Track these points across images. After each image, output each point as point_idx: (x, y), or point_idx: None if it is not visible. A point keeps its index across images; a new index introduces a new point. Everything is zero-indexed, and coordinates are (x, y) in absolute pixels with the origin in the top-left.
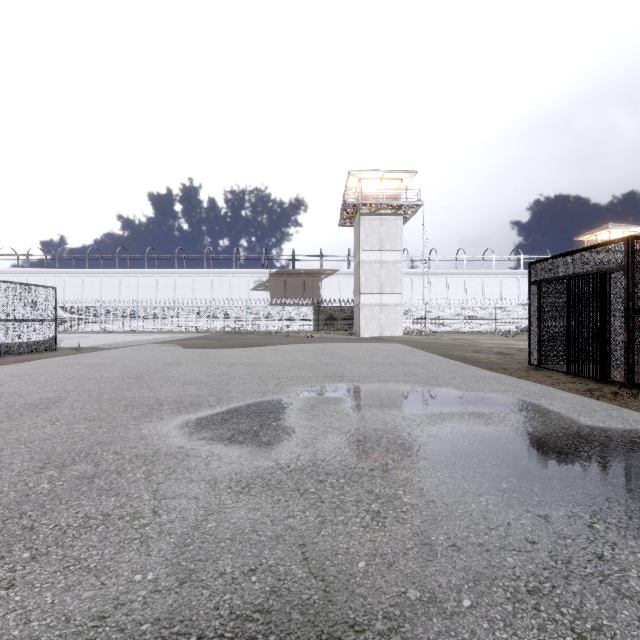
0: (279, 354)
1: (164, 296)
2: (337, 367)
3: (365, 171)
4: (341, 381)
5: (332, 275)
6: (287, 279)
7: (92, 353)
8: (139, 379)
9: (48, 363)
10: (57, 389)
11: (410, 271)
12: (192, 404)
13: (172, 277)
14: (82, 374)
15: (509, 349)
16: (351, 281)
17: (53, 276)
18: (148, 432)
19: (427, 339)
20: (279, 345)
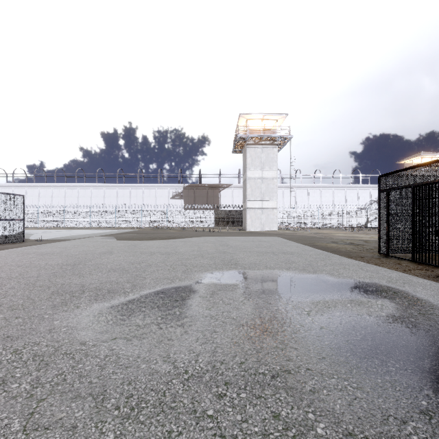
0: (188, 245)
1: (109, 202)
2: (232, 255)
3: (251, 113)
4: (236, 268)
5: (227, 188)
6: (196, 191)
7: (49, 244)
8: (75, 266)
9: (11, 252)
10: (3, 276)
11: (282, 185)
12: (109, 291)
13: (115, 189)
14: (32, 262)
15: (357, 240)
16: (241, 192)
17: (31, 188)
18: (59, 323)
19: (295, 233)
20: (189, 238)
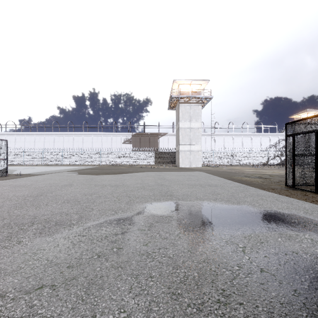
0: (134, 178)
1: (77, 146)
2: (168, 188)
3: (182, 80)
4: (171, 199)
5: (164, 135)
6: (141, 137)
7: (25, 178)
8: (36, 198)
9: None
10: None
11: (205, 133)
12: (57, 223)
13: (81, 136)
14: (3, 193)
15: (264, 175)
16: (174, 138)
17: (19, 136)
18: None
19: (215, 169)
20: (135, 172)
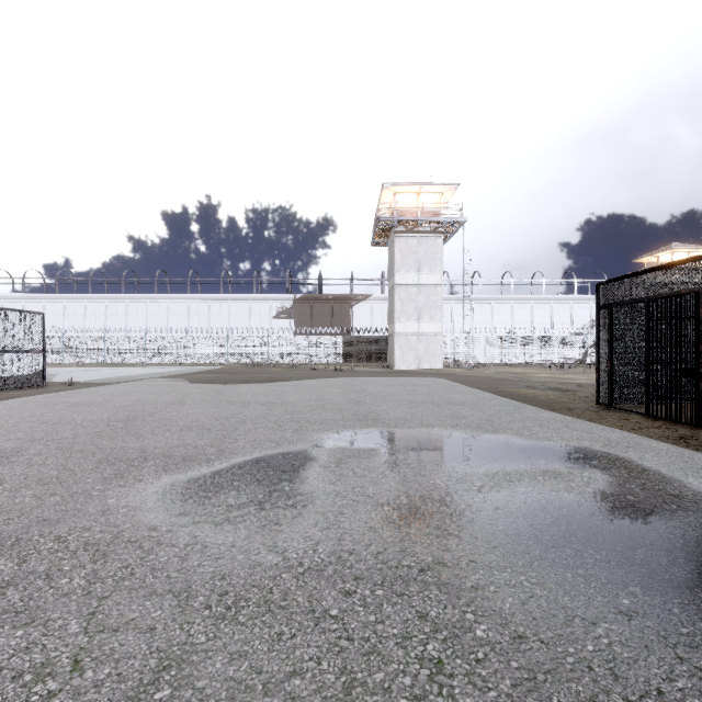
0: (302, 391)
1: (176, 324)
2: (370, 407)
3: (401, 183)
4: (375, 426)
5: (364, 301)
6: (313, 305)
7: (84, 389)
8: (128, 423)
9: (27, 402)
10: (22, 437)
11: (451, 296)
12: (185, 458)
13: (185, 303)
14: (61, 416)
15: (567, 384)
16: (385, 308)
17: (52, 302)
18: (115, 502)
19: (471, 372)
20: (303, 380)
